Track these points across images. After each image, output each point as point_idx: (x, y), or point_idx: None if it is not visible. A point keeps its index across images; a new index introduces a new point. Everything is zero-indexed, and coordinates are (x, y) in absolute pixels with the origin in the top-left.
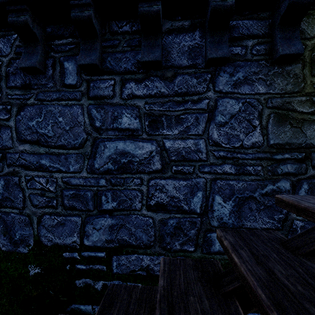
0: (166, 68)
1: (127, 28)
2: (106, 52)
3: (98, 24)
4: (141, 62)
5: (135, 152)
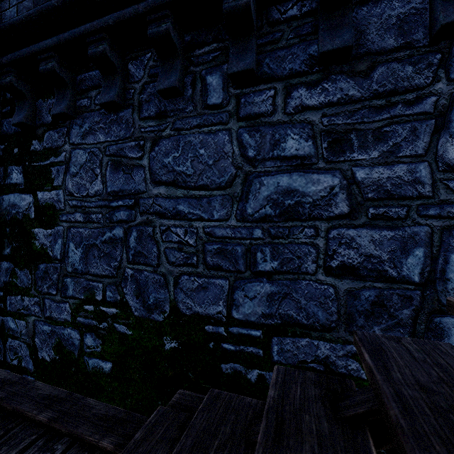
0: (357, 57)
1: (294, 11)
2: (263, 53)
3: (255, 14)
4: (321, 53)
5: (306, 190)
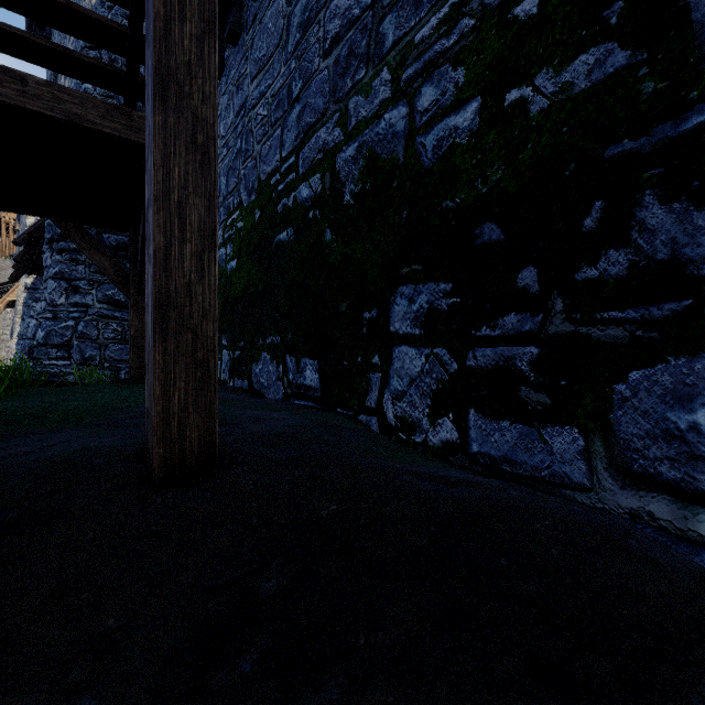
0: None
1: None
2: None
3: None
4: None
5: None
